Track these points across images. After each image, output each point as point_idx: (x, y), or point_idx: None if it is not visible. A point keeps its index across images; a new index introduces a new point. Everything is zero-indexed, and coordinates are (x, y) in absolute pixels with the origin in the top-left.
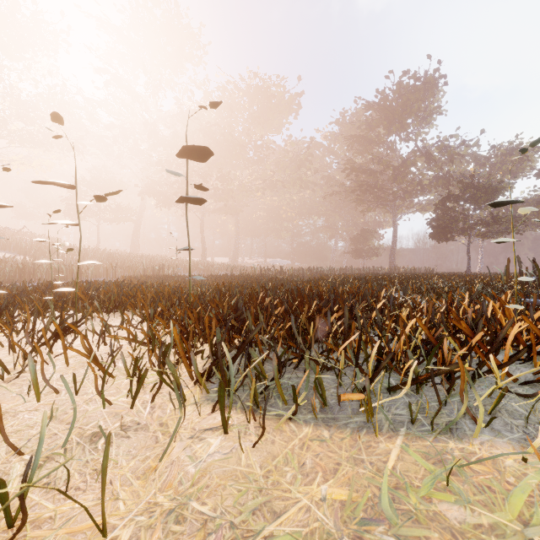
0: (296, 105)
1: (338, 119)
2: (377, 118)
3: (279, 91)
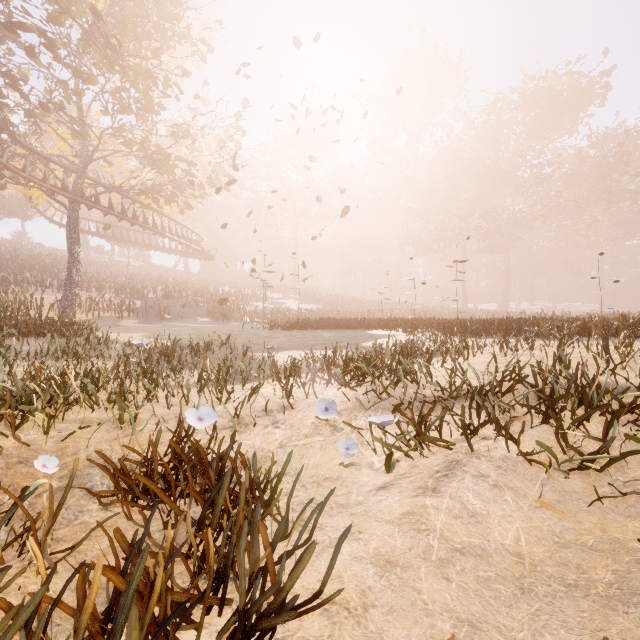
0: (601, 88)
1: None
2: None
3: (571, 81)
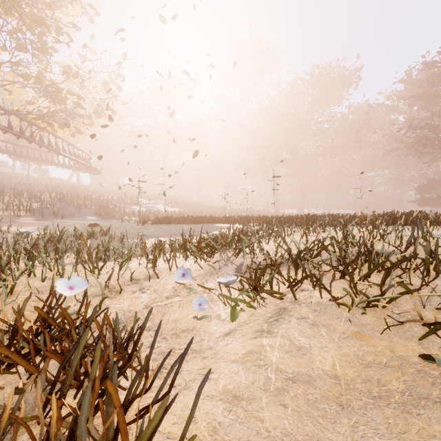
0: (356, 78)
1: (402, 78)
2: (440, 74)
3: (339, 71)
